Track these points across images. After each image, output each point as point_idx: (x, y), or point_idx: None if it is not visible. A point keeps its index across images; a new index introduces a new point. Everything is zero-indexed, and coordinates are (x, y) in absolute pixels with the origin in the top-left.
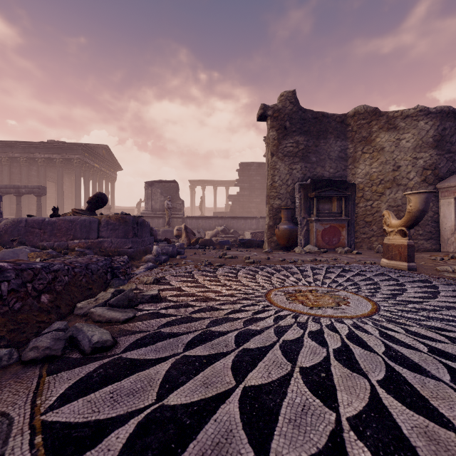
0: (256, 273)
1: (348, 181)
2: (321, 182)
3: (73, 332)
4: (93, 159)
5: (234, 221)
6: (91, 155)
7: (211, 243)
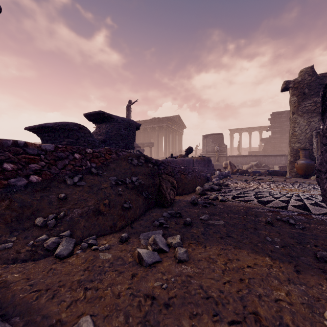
0: (271, 184)
1: None
2: None
3: (211, 186)
4: (172, 124)
5: (265, 158)
6: (171, 122)
7: (246, 172)
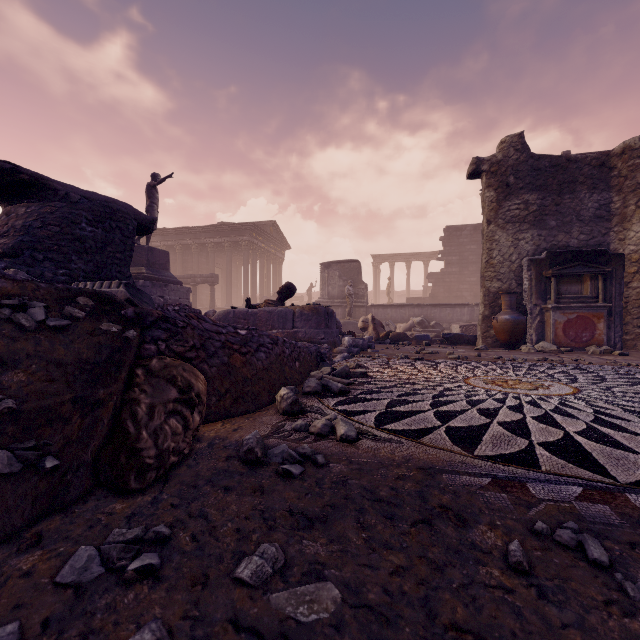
0: (459, 366)
1: (611, 250)
2: (564, 255)
3: (324, 382)
4: (261, 240)
5: (436, 310)
6: (259, 235)
7: (405, 338)
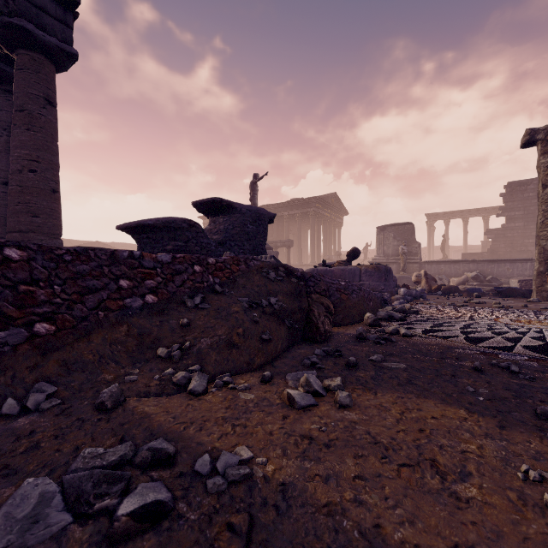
0: (497, 311)
1: None
2: None
3: (389, 314)
4: (324, 209)
5: (493, 265)
6: (322, 206)
7: (456, 290)
